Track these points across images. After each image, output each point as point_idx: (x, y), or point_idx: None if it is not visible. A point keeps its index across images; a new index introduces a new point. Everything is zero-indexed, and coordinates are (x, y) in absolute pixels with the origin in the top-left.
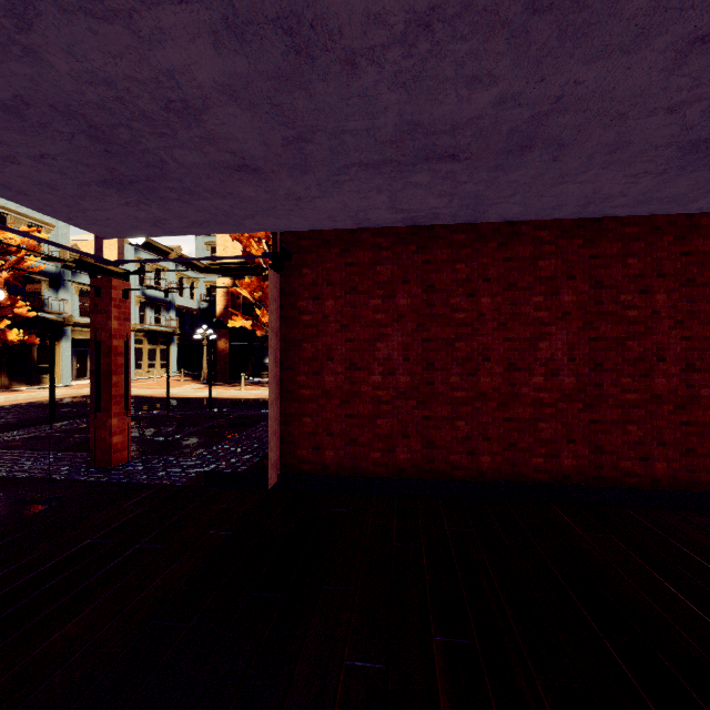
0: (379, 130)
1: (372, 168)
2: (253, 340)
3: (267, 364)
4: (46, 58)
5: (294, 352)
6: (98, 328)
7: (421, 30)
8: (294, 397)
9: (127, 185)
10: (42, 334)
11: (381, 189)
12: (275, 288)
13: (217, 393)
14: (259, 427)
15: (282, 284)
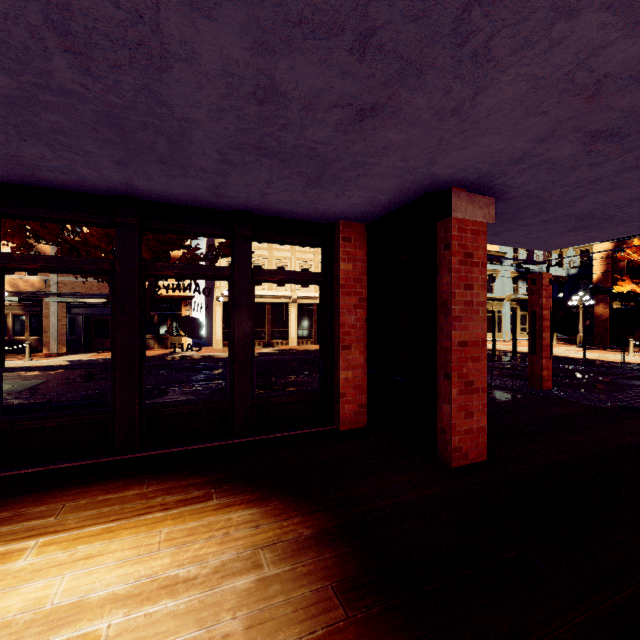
0: None
1: None
2: None
3: None
4: (576, 205)
5: None
6: (532, 304)
7: None
8: None
9: (581, 229)
10: None
11: None
12: None
13: (599, 356)
14: None
15: None
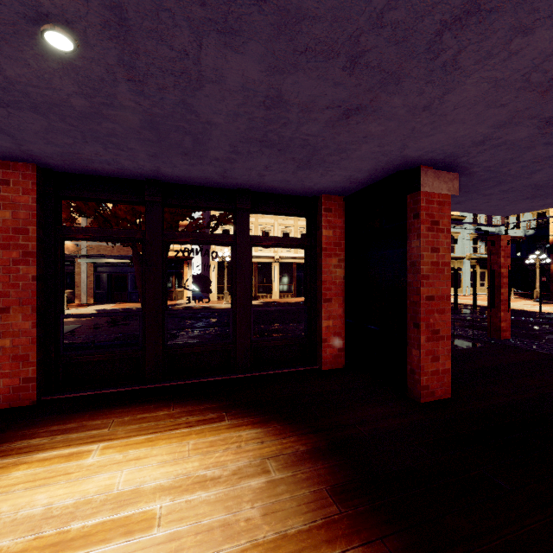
0: None
1: None
2: None
3: None
4: (533, 177)
5: None
6: (491, 263)
7: None
8: None
9: (537, 197)
10: None
11: None
12: None
13: None
14: None
15: None
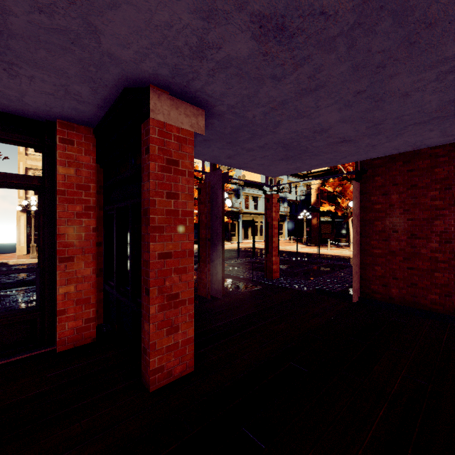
0: (426, 109)
1: (423, 123)
2: (334, 218)
3: (345, 234)
4: (278, 132)
5: (369, 227)
6: (267, 217)
7: (447, 74)
8: (369, 254)
9: (289, 158)
10: (231, 218)
11: (432, 129)
12: (356, 191)
13: (313, 250)
14: (342, 271)
15: (360, 188)
